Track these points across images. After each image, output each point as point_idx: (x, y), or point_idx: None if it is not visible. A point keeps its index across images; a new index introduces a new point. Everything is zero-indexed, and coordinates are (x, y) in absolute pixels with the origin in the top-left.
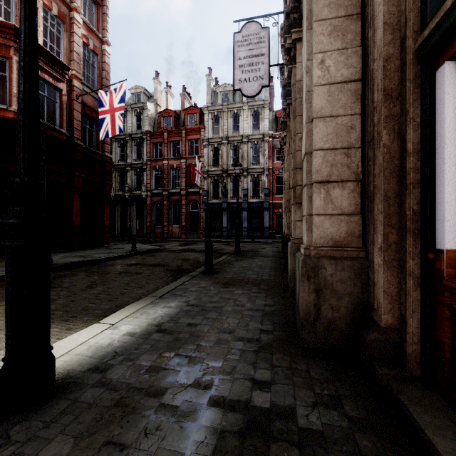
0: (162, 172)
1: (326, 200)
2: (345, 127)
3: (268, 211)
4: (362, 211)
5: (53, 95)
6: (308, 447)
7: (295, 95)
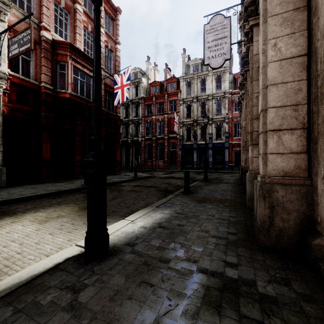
0: (151, 124)
1: (278, 143)
2: (293, 90)
3: (228, 149)
4: (308, 151)
5: (89, 81)
6: (266, 304)
7: (252, 65)
